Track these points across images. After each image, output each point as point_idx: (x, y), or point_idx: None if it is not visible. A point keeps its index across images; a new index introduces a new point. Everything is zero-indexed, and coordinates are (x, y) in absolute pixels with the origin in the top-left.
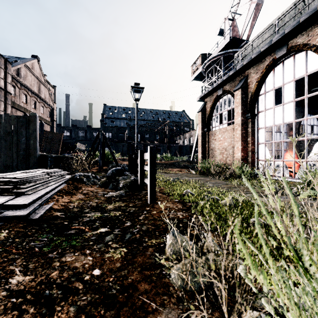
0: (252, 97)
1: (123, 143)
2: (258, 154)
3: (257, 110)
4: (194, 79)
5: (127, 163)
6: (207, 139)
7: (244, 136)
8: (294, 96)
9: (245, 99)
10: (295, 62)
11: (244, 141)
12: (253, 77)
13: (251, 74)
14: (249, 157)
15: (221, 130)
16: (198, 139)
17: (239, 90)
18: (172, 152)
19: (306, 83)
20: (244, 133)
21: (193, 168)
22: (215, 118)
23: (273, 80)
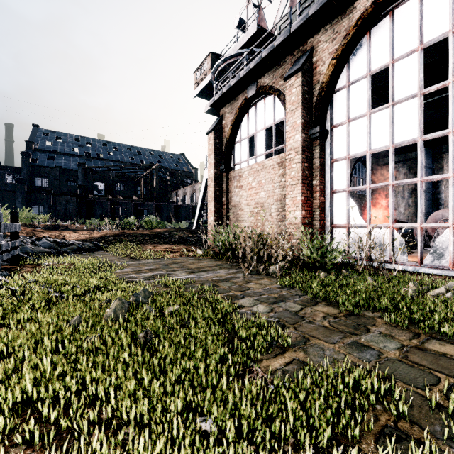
0: (323, 91)
1: (68, 197)
2: (333, 214)
3: (331, 122)
4: (199, 95)
5: (53, 234)
6: (225, 187)
7: (307, 175)
8: (422, 82)
9: (308, 97)
10: (423, 9)
11: (307, 185)
12: (325, 50)
13: (321, 45)
14: (315, 220)
15: (254, 168)
16: (209, 187)
17: (297, 75)
18: (163, 215)
19: (453, 51)
20: (307, 169)
21: (197, 243)
22: (240, 145)
23: (368, 54)
